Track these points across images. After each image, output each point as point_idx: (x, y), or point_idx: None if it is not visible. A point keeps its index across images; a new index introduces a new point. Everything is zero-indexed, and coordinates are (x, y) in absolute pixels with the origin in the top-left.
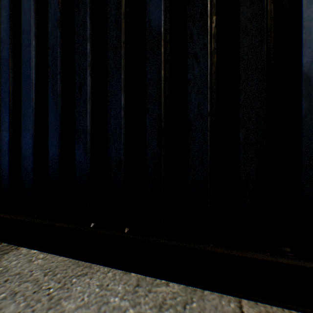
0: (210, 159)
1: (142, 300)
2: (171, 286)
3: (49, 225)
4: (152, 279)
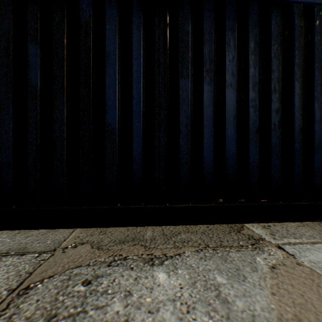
0: (66, 162)
1: (18, 237)
2: (41, 231)
3: None
4: (30, 230)
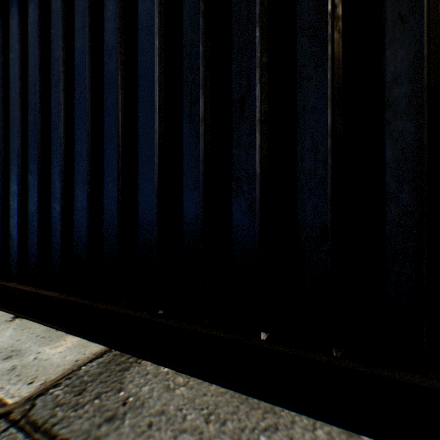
0: None
1: None
2: None
3: (189, 330)
4: None
